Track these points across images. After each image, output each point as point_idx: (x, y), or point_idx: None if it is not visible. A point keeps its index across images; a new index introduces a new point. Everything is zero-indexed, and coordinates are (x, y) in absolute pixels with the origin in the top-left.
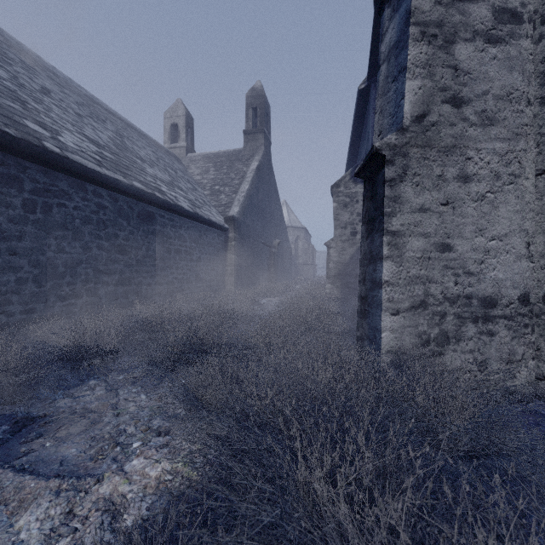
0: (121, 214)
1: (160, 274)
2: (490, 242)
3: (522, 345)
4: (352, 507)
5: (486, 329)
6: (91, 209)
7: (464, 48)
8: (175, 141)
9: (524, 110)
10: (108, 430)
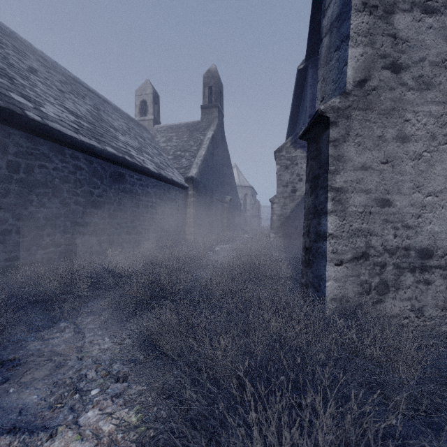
0: (95, 174)
1: (130, 226)
2: (426, 197)
3: None
4: None
5: (423, 279)
6: (69, 169)
7: (402, 18)
8: (145, 115)
9: None
10: (70, 375)
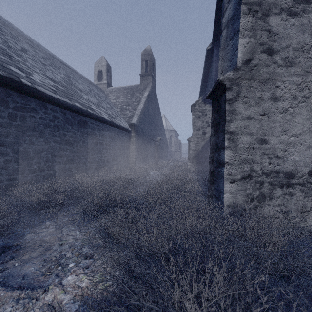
0: (68, 122)
1: (91, 157)
2: (290, 138)
3: (310, 201)
4: None
5: (288, 192)
6: (50, 119)
7: (274, 18)
8: (101, 80)
9: (311, 57)
10: (55, 255)
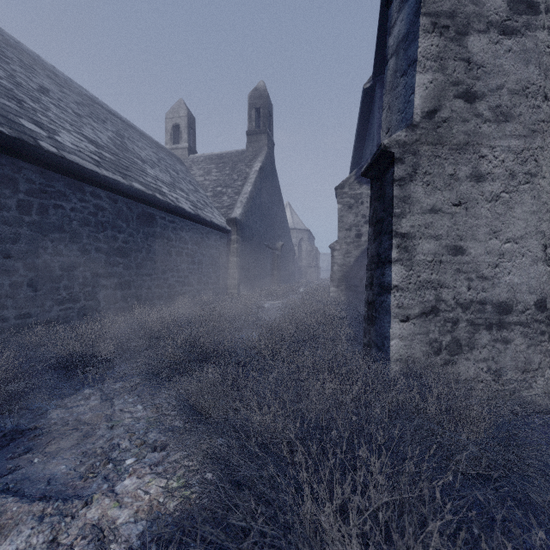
0: (120, 215)
1: (161, 277)
2: (504, 244)
3: (538, 353)
4: (363, 539)
5: (501, 337)
6: (89, 210)
7: (477, 39)
8: (177, 142)
9: (540, 105)
10: (101, 444)
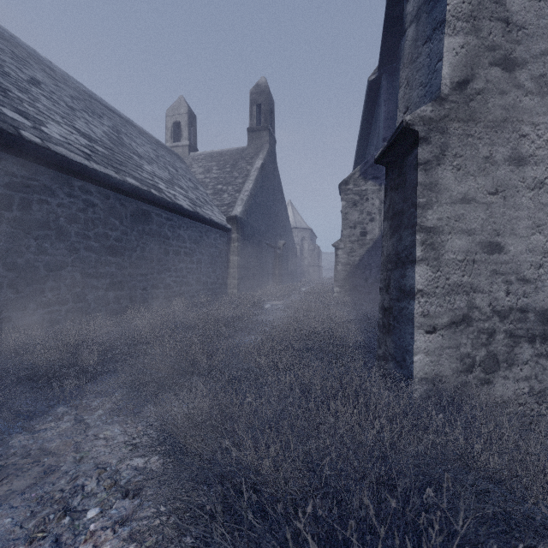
0: (112, 212)
1: (157, 277)
2: None
3: None
4: None
5: (545, 351)
6: (78, 206)
7: None
8: (178, 140)
9: None
10: (62, 485)
